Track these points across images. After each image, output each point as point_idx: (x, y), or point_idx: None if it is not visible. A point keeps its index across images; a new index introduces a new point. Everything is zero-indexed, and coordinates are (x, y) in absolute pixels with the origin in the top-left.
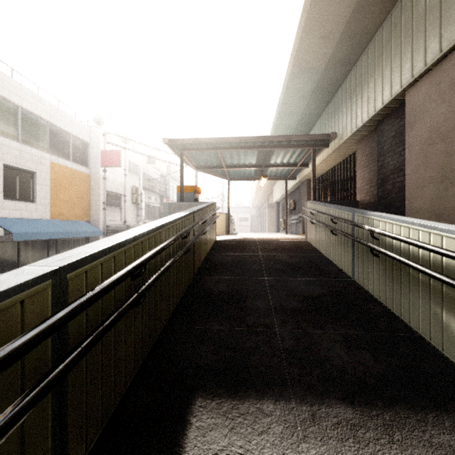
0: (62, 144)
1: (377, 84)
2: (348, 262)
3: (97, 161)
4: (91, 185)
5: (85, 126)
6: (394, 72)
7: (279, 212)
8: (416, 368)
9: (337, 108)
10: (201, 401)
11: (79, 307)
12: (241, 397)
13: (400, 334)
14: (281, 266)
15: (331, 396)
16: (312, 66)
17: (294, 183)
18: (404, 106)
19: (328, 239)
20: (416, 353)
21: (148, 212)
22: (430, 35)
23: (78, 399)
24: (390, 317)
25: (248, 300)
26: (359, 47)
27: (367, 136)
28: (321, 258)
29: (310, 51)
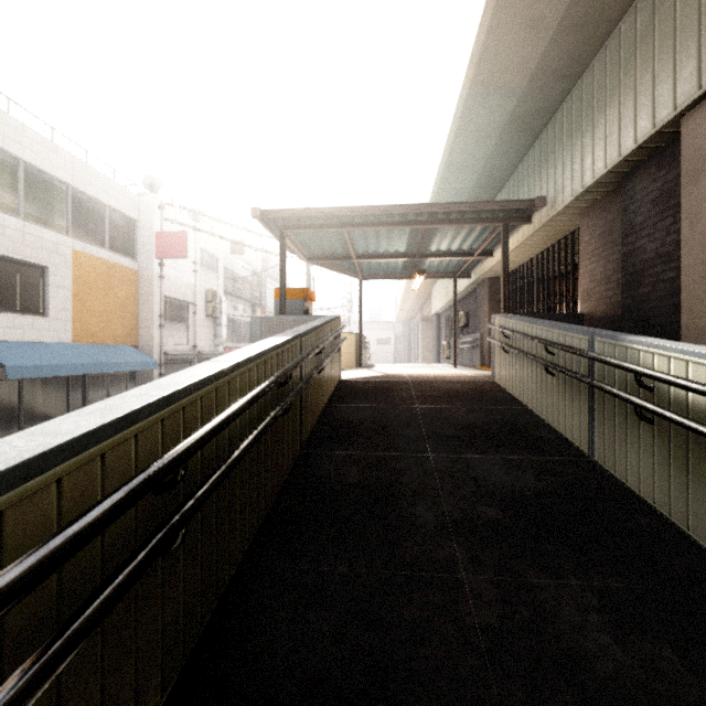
0: (93, 222)
1: (624, 109)
2: (579, 426)
3: (150, 248)
4: (140, 287)
5: (130, 193)
6: (659, 83)
7: (441, 331)
8: None
9: (545, 156)
10: None
11: None
12: None
13: None
14: (457, 431)
15: None
16: (505, 82)
17: (467, 283)
18: (677, 145)
19: (537, 381)
20: None
21: (232, 331)
22: None
23: None
24: (685, 546)
25: (401, 503)
26: (589, 46)
27: (600, 203)
28: (525, 414)
29: (503, 54)
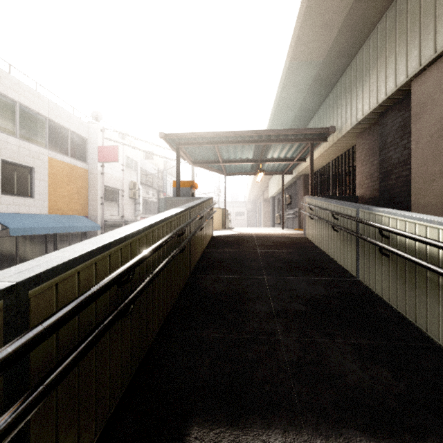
0: (61, 140)
1: (379, 75)
2: (351, 260)
3: (95, 156)
4: (89, 180)
5: (83, 122)
6: (399, 61)
7: (275, 207)
8: (442, 388)
9: (335, 101)
10: (197, 430)
11: (40, 335)
12: (243, 425)
13: (418, 344)
14: (281, 264)
15: (349, 425)
16: (311, 58)
17: (290, 177)
18: (409, 97)
19: (328, 235)
20: (440, 368)
21: (145, 207)
22: (441, 19)
23: (45, 442)
24: (403, 323)
25: (247, 302)
26: (360, 38)
27: (367, 130)
28: (322, 255)
29: (309, 42)
